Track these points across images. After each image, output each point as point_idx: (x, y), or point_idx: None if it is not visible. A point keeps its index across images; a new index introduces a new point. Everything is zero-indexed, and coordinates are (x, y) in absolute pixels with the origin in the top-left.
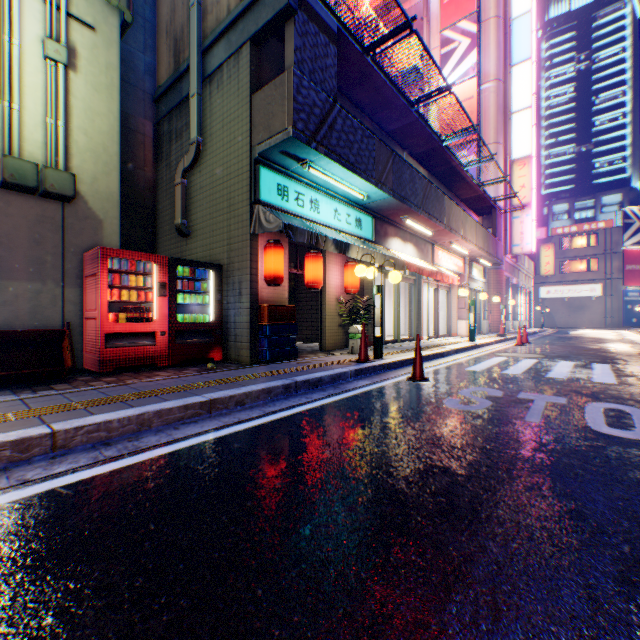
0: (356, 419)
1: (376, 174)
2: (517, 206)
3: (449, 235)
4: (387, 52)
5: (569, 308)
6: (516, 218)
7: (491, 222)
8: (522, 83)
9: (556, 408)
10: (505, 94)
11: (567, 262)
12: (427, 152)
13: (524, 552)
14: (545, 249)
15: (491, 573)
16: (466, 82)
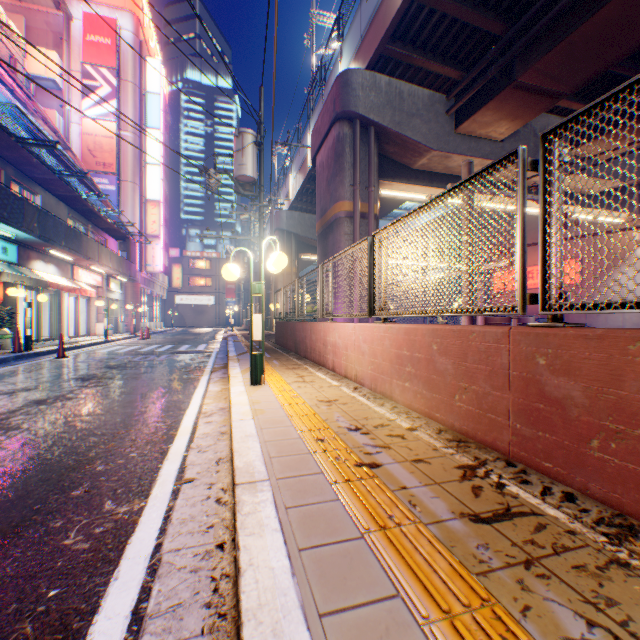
0: (32, 369)
1: (27, 224)
2: (152, 236)
3: (89, 261)
4: (37, 148)
5: (197, 312)
6: (151, 245)
7: (128, 248)
8: (155, 145)
9: (127, 358)
10: (142, 147)
11: (195, 278)
12: (69, 196)
13: (92, 373)
14: (178, 267)
15: (83, 375)
16: (109, 122)
